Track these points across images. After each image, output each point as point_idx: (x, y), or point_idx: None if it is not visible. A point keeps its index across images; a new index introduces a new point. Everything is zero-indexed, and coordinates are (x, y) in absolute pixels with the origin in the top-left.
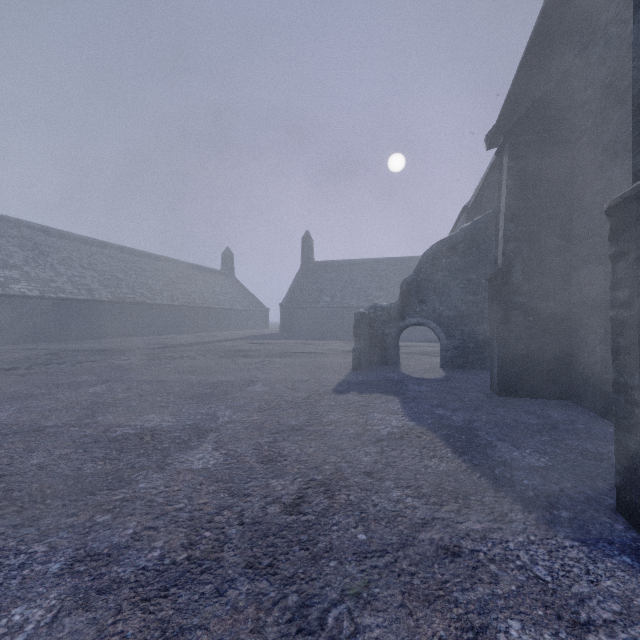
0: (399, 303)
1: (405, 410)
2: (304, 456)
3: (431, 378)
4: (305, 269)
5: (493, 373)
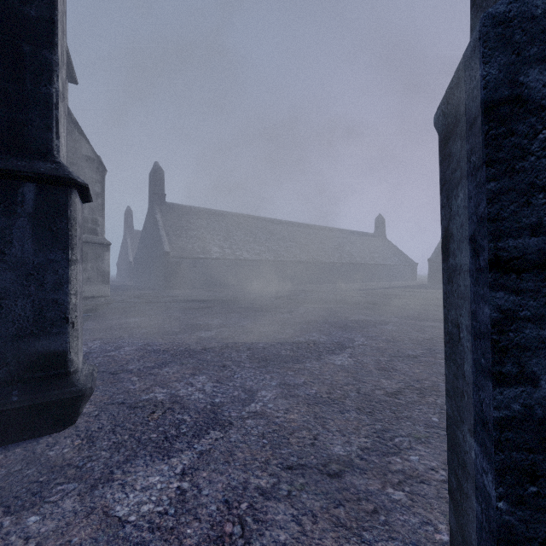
0: None
1: None
2: (435, 332)
3: None
4: None
5: None
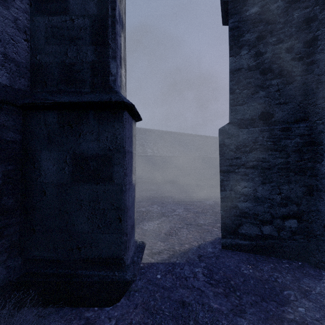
0: None
1: None
2: None
3: None
4: None
5: None
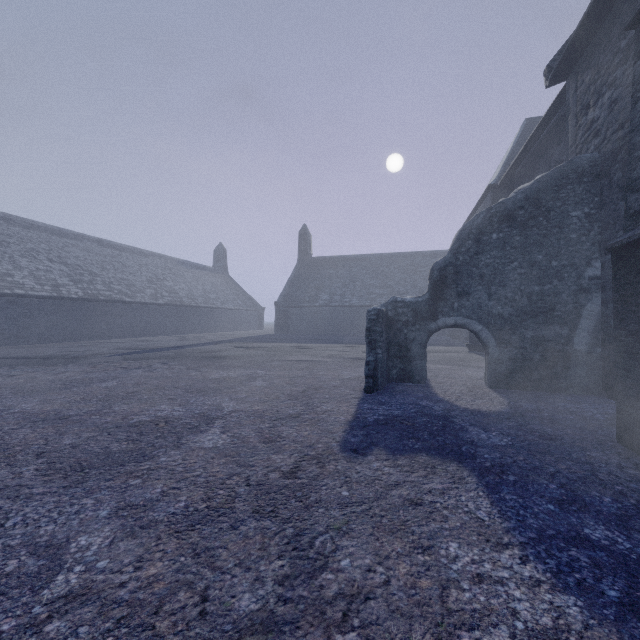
0: (428, 296)
1: (511, 524)
2: None
3: (492, 411)
4: (302, 265)
5: (633, 416)
